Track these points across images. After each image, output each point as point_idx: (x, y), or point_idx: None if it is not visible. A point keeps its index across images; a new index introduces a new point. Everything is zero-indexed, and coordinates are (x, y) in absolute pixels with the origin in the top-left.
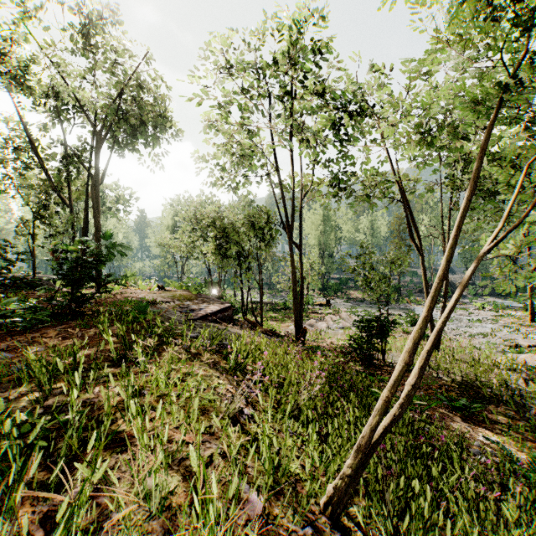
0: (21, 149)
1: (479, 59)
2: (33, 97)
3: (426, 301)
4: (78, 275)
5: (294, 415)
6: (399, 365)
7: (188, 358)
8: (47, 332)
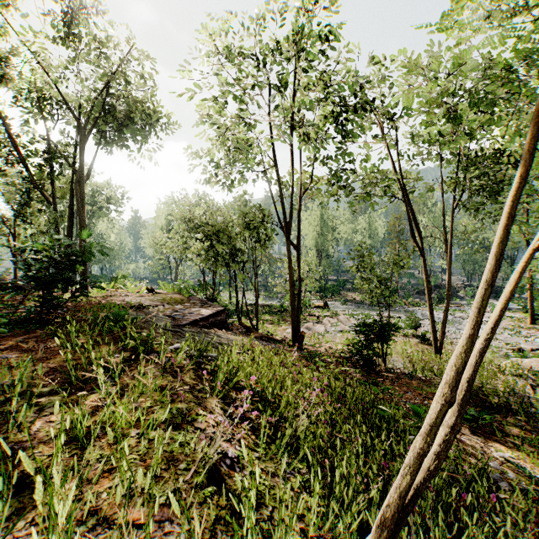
0: (1, 143)
1: (519, 13)
2: (11, 86)
3: (471, 314)
4: (50, 277)
5: (291, 444)
6: (437, 403)
7: (165, 377)
8: (3, 344)
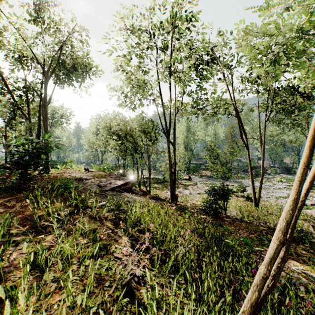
0: None
1: None
2: (3, 48)
3: (295, 185)
4: (25, 161)
5: (173, 264)
6: (275, 243)
7: (96, 224)
8: None
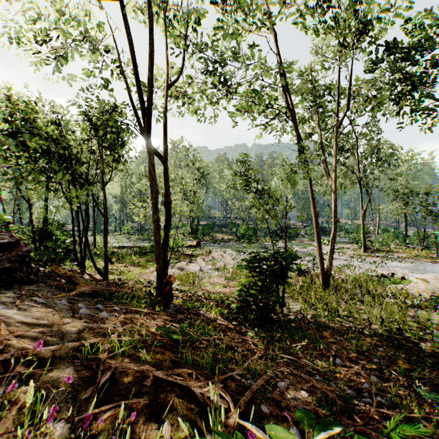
0: None
1: None
2: None
3: None
4: None
5: None
6: None
7: None
8: None
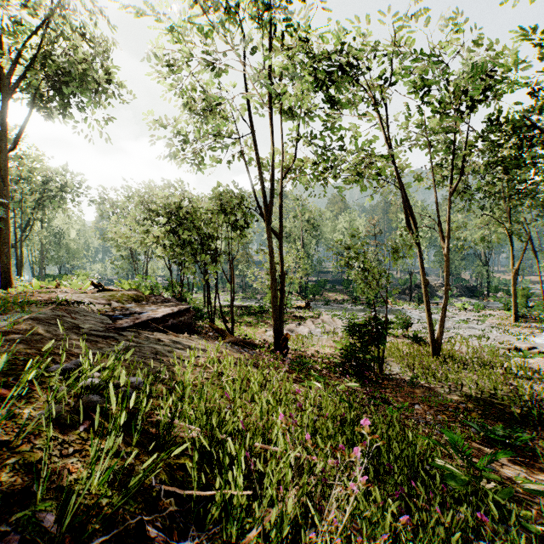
0: None
1: None
2: None
3: None
4: None
5: None
6: None
7: None
8: None
